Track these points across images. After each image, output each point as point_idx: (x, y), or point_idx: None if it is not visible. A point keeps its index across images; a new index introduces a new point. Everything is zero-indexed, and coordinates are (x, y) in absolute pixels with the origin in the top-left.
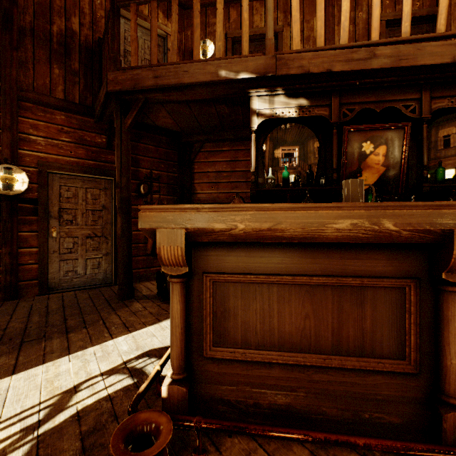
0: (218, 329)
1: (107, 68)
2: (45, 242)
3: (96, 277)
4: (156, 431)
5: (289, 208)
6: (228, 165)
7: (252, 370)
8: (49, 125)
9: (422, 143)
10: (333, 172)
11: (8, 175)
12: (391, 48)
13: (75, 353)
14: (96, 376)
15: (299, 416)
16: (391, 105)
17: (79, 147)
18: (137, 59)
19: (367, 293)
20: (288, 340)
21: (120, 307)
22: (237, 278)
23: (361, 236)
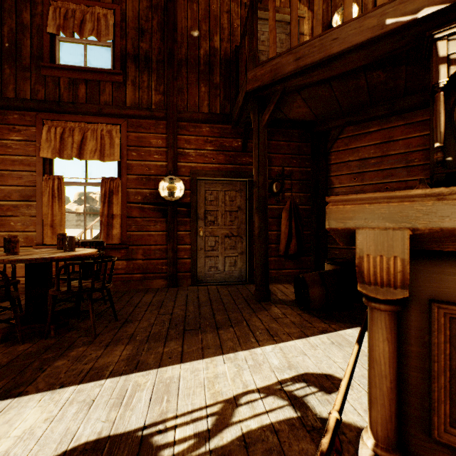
0: None
1: (244, 71)
2: (195, 240)
3: (233, 274)
4: None
5: None
6: (377, 149)
7: None
8: (197, 138)
9: None
10: None
11: (171, 184)
12: None
13: (228, 354)
14: (253, 391)
15: None
16: None
17: (219, 153)
18: (275, 48)
19: None
20: None
21: (258, 309)
22: None
23: None
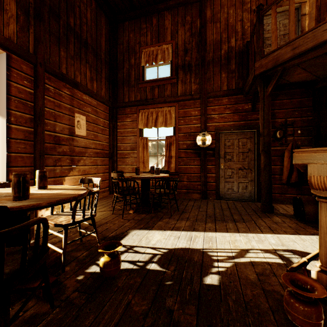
0: None
1: (253, 59)
2: (218, 171)
3: (244, 194)
4: (311, 289)
5: None
6: None
7: None
8: (220, 106)
9: None
10: None
11: (203, 137)
12: None
13: (242, 233)
14: (257, 249)
15: None
16: None
17: (234, 114)
18: (276, 43)
19: None
20: None
21: (263, 216)
22: None
23: None
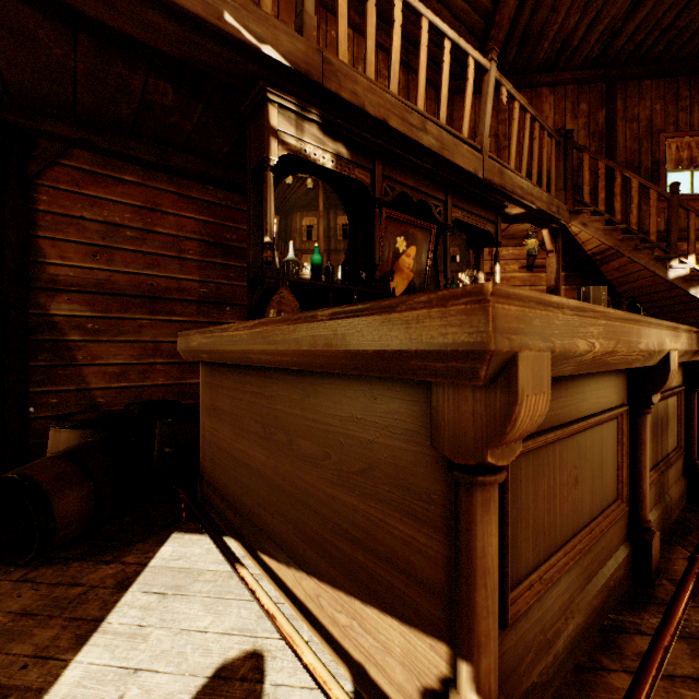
0: (511, 555)
1: None
2: None
3: None
4: None
5: (620, 318)
6: (137, 216)
7: (545, 602)
8: None
9: (447, 253)
10: (375, 269)
11: None
12: (438, 130)
13: None
14: None
15: (582, 633)
16: (425, 199)
17: None
18: None
19: (604, 430)
20: (566, 525)
21: None
22: (538, 443)
23: (640, 360)
